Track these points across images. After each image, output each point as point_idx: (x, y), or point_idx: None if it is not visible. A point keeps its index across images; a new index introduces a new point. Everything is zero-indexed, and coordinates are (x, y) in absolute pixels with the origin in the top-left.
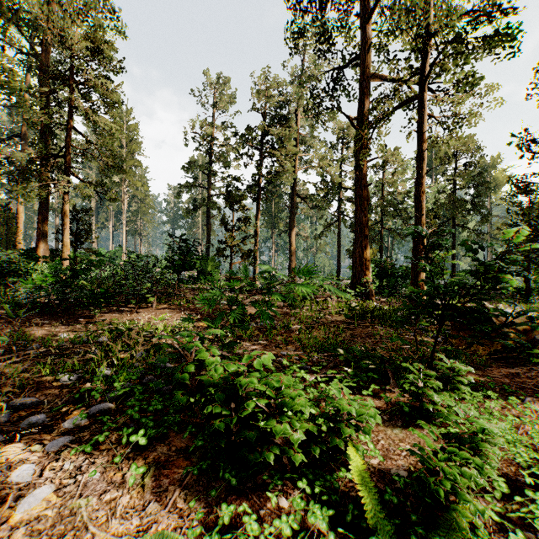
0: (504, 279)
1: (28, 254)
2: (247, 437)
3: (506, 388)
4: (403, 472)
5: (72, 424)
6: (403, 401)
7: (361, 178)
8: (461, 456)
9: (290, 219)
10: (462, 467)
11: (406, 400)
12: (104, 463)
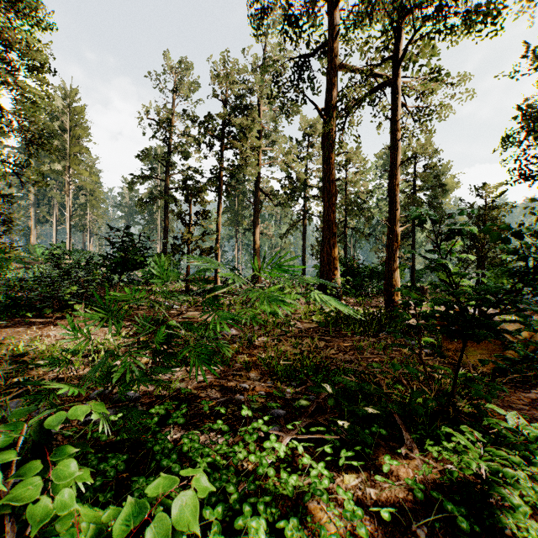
0: None
1: None
2: None
3: None
4: None
5: None
6: (432, 477)
7: (329, 173)
8: None
9: (254, 216)
10: None
11: (440, 480)
12: None
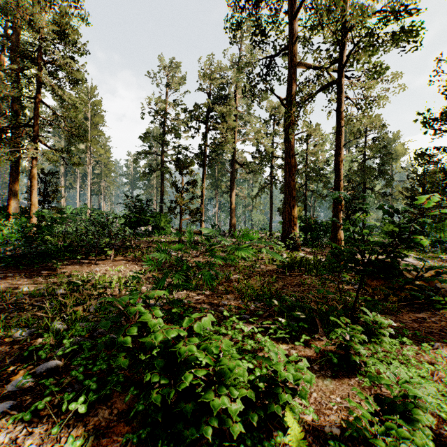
0: (416, 239)
1: (1, 211)
2: (185, 410)
3: (418, 334)
4: (336, 429)
5: (16, 386)
6: (331, 349)
7: (290, 149)
8: (401, 433)
9: (230, 182)
10: (401, 443)
11: (333, 349)
12: (43, 432)
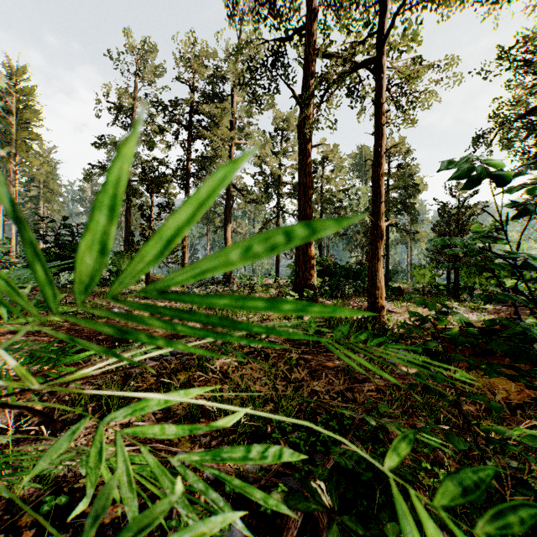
0: None
1: None
2: None
3: None
4: None
5: None
6: None
7: (305, 165)
8: None
9: (225, 212)
10: None
11: None
12: None
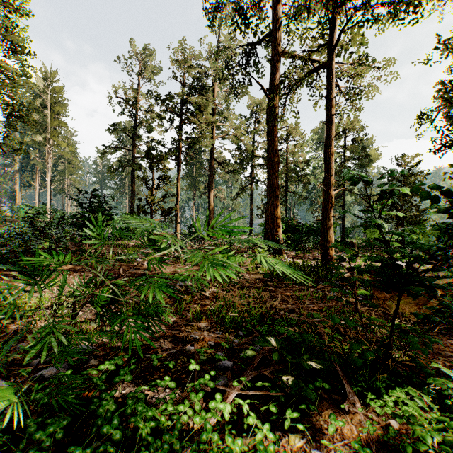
0: None
1: None
2: None
3: None
4: None
5: None
6: (376, 434)
7: (273, 144)
8: None
9: (209, 181)
10: None
11: (384, 439)
12: None
